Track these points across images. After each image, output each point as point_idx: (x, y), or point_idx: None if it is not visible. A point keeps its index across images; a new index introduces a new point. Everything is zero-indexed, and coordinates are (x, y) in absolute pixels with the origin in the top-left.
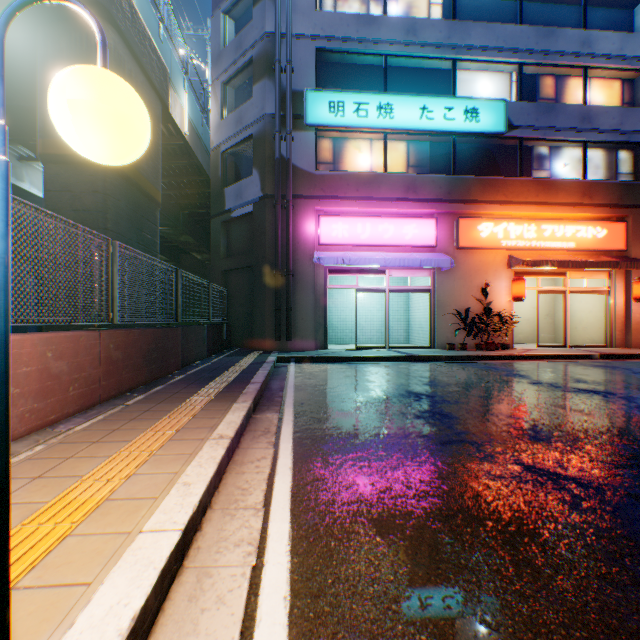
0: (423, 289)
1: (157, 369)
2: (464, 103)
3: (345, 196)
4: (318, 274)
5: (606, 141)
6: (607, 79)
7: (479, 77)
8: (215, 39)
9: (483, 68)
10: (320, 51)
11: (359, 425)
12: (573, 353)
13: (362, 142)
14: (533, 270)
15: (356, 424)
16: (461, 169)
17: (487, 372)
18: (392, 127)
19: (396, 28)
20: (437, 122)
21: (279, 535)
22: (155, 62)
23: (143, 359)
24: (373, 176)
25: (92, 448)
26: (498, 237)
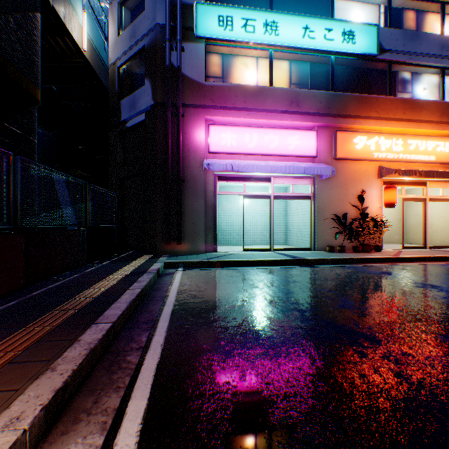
0: (304, 196)
1: None
2: (342, 25)
3: (233, 107)
4: (208, 181)
5: None
6: None
7: (352, 7)
8: None
9: None
10: None
11: None
12: (445, 255)
13: (249, 59)
14: (399, 180)
15: None
16: (337, 89)
17: (390, 280)
18: (277, 43)
19: None
20: (318, 41)
21: None
22: None
23: None
24: (260, 89)
25: None
26: (371, 149)
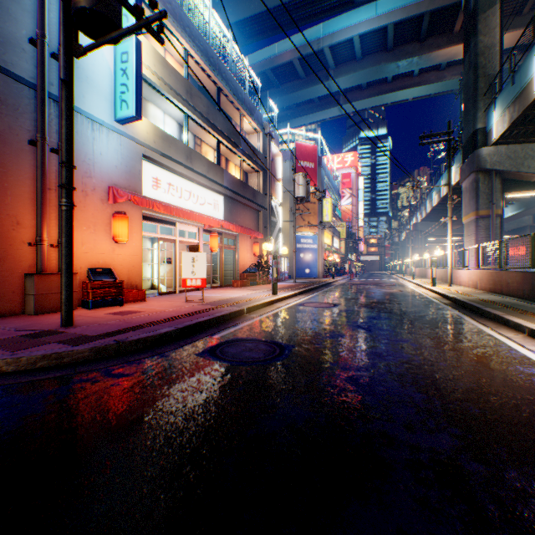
0: None
1: None
2: None
3: None
4: None
5: None
6: None
7: None
8: None
9: None
10: None
11: None
12: None
13: None
14: None
15: None
16: None
17: None
18: None
19: None
20: None
21: None
22: None
23: None
24: None
25: None
26: None
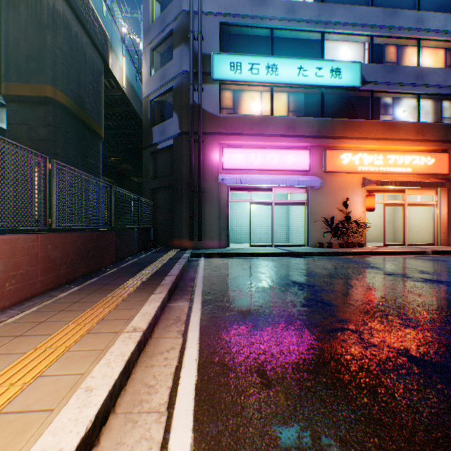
0: (300, 202)
1: (93, 264)
2: (330, 64)
3: (242, 133)
4: (222, 191)
5: (434, 93)
6: (434, 48)
7: (341, 46)
8: (145, 17)
9: (344, 39)
10: (223, 25)
11: (256, 313)
12: (412, 250)
13: (254, 93)
14: (380, 188)
15: (253, 312)
16: (328, 114)
17: (350, 265)
18: (277, 82)
19: (280, 8)
20: (310, 78)
21: (180, 450)
22: (97, 28)
23: (80, 257)
24: (263, 118)
25: (12, 343)
26: (355, 164)
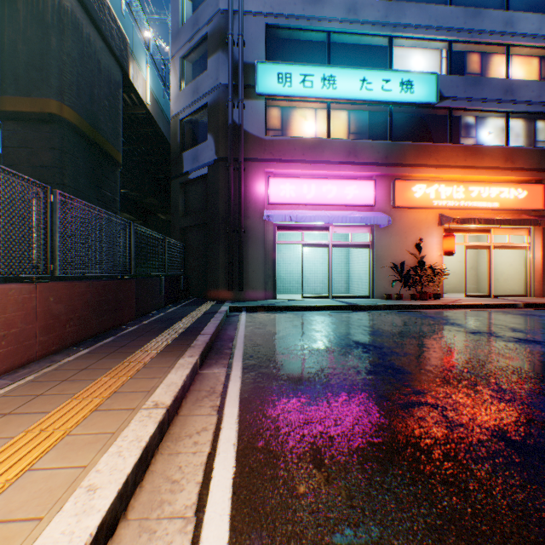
0: (363, 244)
1: (108, 321)
2: (400, 76)
3: (292, 159)
4: (268, 230)
5: (526, 112)
6: (526, 56)
7: (413, 53)
8: (174, 18)
9: (416, 45)
10: (269, 27)
11: (310, 383)
12: (499, 302)
13: (307, 111)
14: (461, 227)
15: (307, 381)
16: (397, 136)
17: (426, 321)
18: (335, 97)
19: (338, 7)
20: (375, 93)
21: None
22: (115, 31)
23: (91, 311)
24: (318, 141)
25: None
26: (430, 197)
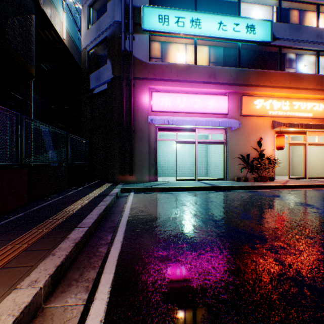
0: (219, 142)
1: None
2: (246, 21)
3: (169, 79)
4: (151, 131)
5: None
6: None
7: (253, 8)
8: None
9: (256, 2)
10: None
11: None
12: (319, 183)
13: (180, 45)
14: (287, 130)
15: None
16: (242, 66)
17: (278, 201)
18: (200, 34)
19: None
20: (229, 32)
21: None
22: None
23: None
24: (188, 66)
25: None
26: (266, 109)
